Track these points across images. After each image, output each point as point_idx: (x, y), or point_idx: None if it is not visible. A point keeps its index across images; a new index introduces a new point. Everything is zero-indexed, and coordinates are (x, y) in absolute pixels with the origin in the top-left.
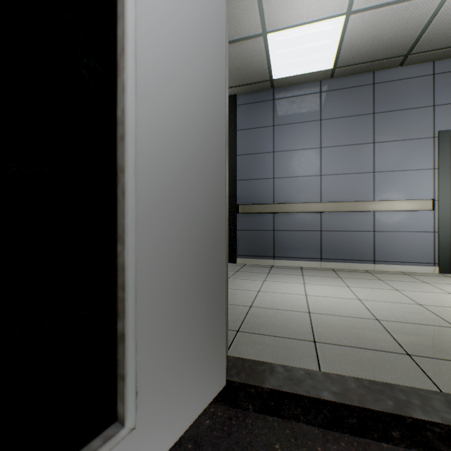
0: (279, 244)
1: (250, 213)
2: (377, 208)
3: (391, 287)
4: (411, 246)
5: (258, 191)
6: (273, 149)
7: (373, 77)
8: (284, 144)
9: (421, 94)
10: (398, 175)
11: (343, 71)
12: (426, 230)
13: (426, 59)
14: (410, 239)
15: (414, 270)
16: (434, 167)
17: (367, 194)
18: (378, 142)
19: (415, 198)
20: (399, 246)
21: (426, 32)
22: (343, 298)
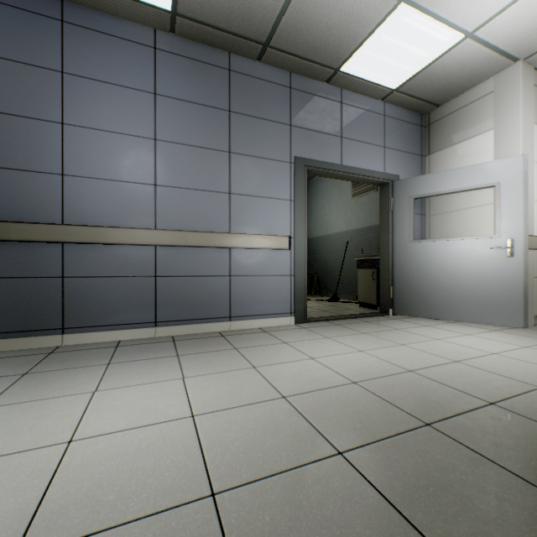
0: (76, 303)
1: (2, 241)
2: (234, 244)
3: (248, 363)
4: (271, 294)
5: (24, 195)
6: (63, 117)
7: (230, 60)
8: (86, 114)
9: (280, 106)
10: (257, 202)
11: (189, 28)
12: (284, 273)
13: (285, 65)
14: (269, 285)
15: (273, 323)
16: (291, 198)
17: (222, 224)
18: (235, 153)
19: (274, 233)
20: (259, 294)
21: (286, 17)
22: (161, 422)
